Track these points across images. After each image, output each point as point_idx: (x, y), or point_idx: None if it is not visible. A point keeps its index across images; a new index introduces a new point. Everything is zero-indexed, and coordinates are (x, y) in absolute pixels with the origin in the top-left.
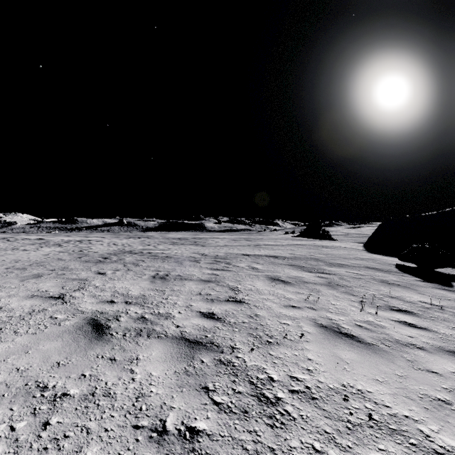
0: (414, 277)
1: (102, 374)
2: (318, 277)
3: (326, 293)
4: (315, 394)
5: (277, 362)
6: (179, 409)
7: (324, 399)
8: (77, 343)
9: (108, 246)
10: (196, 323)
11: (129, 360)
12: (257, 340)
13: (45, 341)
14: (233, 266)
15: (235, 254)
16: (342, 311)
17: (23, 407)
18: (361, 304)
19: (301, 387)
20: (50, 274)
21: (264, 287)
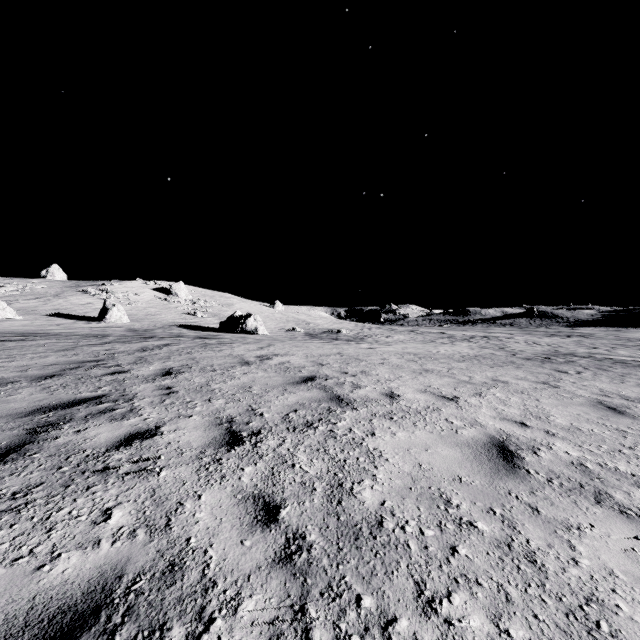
0: None
1: None
2: None
3: None
4: None
5: None
6: None
7: None
8: (602, 412)
9: (528, 345)
10: None
11: None
12: None
13: (573, 405)
14: None
15: None
16: None
17: (598, 427)
18: None
19: None
20: (506, 365)
21: None
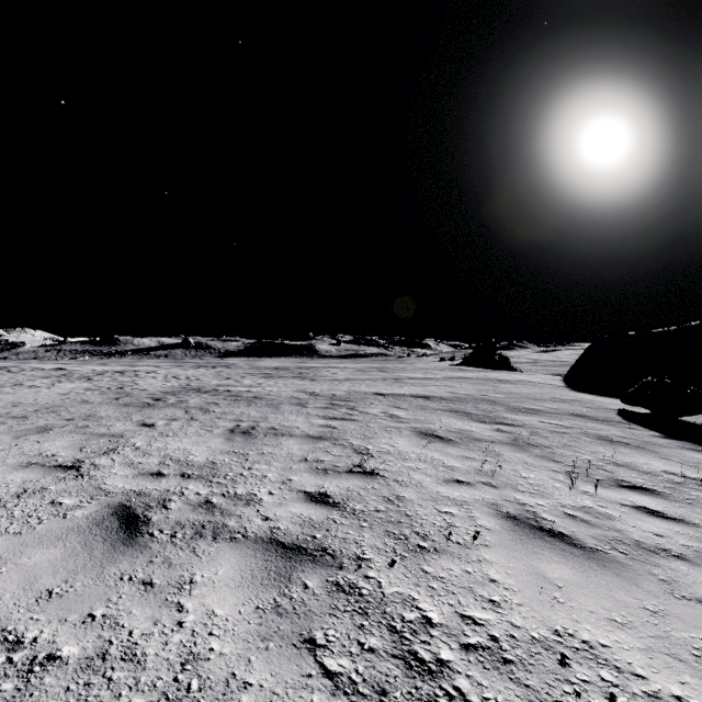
0: (650, 431)
1: (126, 613)
2: (497, 431)
3: (511, 459)
4: (508, 652)
5: (437, 588)
6: (260, 688)
7: (525, 663)
8: (89, 551)
9: (164, 380)
10: (298, 512)
11: (177, 585)
12: (401, 545)
13: (35, 548)
14: (360, 412)
15: (363, 394)
16: (540, 490)
17: None
18: (569, 477)
19: (482, 638)
20: (64, 426)
21: (409, 448)
